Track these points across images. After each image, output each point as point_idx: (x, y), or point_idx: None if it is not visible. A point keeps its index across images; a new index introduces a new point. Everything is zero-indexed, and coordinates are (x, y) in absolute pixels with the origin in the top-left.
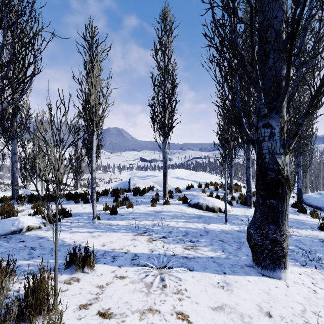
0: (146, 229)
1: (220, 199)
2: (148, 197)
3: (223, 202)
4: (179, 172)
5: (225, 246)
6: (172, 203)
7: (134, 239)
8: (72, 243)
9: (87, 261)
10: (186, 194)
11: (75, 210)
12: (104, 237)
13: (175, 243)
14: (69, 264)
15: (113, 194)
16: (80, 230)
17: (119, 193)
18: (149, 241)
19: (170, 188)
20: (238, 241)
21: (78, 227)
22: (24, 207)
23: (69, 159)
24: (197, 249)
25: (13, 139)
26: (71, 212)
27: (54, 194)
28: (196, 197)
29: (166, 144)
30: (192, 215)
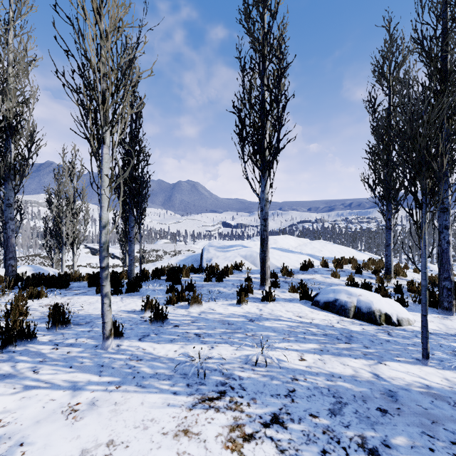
0: (225, 376)
1: (372, 290)
2: (231, 284)
3: (389, 300)
4: (285, 241)
5: None
6: (278, 297)
7: (186, 431)
8: None
9: None
10: (302, 279)
11: (89, 310)
12: (101, 416)
13: None
14: None
15: (169, 276)
16: (58, 375)
17: (181, 274)
18: (231, 442)
19: (271, 267)
20: None
21: (58, 364)
22: (6, 298)
23: (114, 220)
24: None
25: (7, 181)
26: (80, 313)
27: (75, 273)
28: (329, 287)
29: (267, 183)
30: (330, 332)
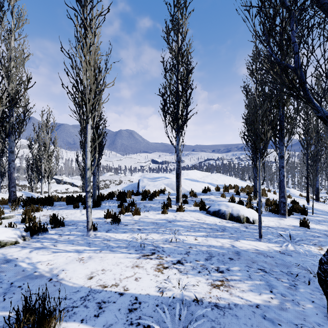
0: (155, 247)
1: (244, 205)
2: (158, 202)
3: (250, 209)
4: (193, 174)
5: (270, 280)
6: (187, 209)
7: (137, 266)
8: (46, 273)
9: (46, 326)
10: (203, 198)
11: (72, 217)
12: (95, 261)
13: (196, 274)
14: (15, 327)
15: (119, 197)
16: (67, 247)
17: (126, 196)
18: (157, 269)
19: (184, 191)
20: (288, 272)
21: (66, 243)
22: (16, 212)
23: (76, 160)
24: (231, 287)
25: (10, 136)
26: (67, 219)
27: (55, 196)
28: (216, 202)
29: (180, 139)
30: (213, 227)
